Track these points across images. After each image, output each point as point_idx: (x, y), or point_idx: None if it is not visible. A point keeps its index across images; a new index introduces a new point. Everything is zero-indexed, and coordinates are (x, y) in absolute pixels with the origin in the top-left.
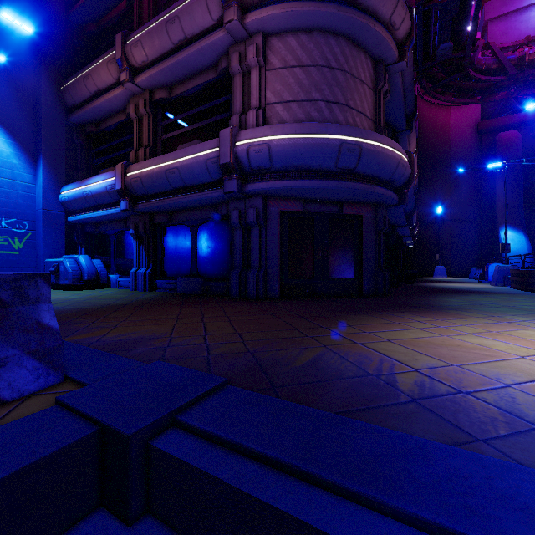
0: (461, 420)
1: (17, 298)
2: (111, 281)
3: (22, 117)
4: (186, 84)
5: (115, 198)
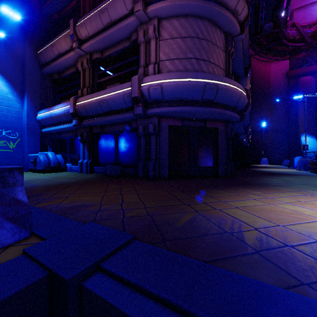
0: (289, 267)
1: (1, 184)
2: (67, 167)
3: (14, 70)
4: (112, 49)
5: (69, 118)
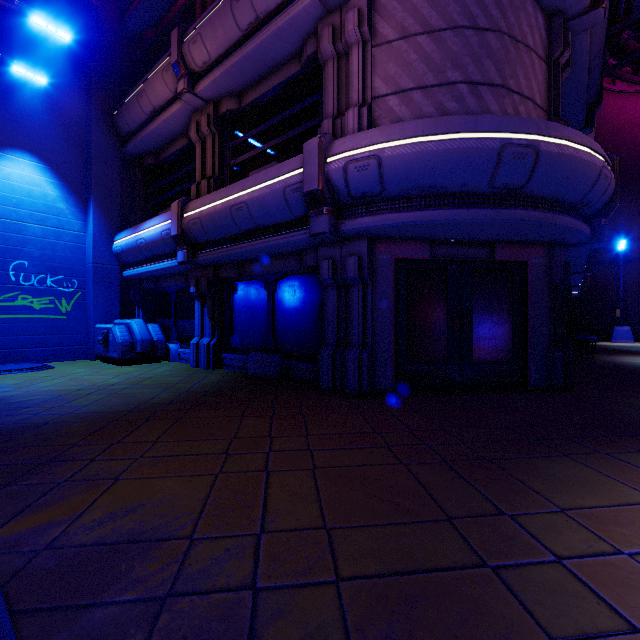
0: None
1: None
2: (171, 352)
3: (70, 152)
4: (260, 86)
5: (172, 247)
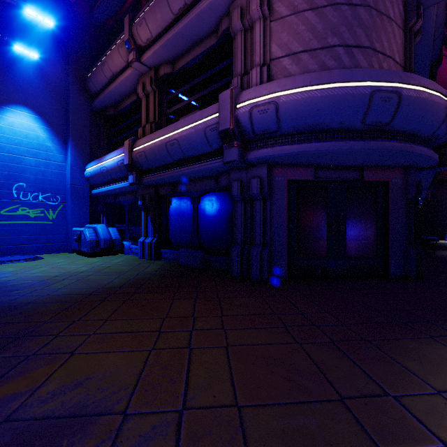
0: None
1: None
2: (125, 247)
3: (55, 106)
4: (188, 55)
5: (125, 172)
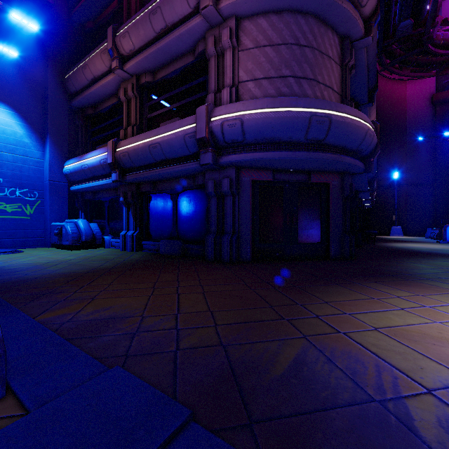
0: None
1: None
2: (105, 241)
3: (33, 103)
4: (168, 68)
5: (108, 170)
